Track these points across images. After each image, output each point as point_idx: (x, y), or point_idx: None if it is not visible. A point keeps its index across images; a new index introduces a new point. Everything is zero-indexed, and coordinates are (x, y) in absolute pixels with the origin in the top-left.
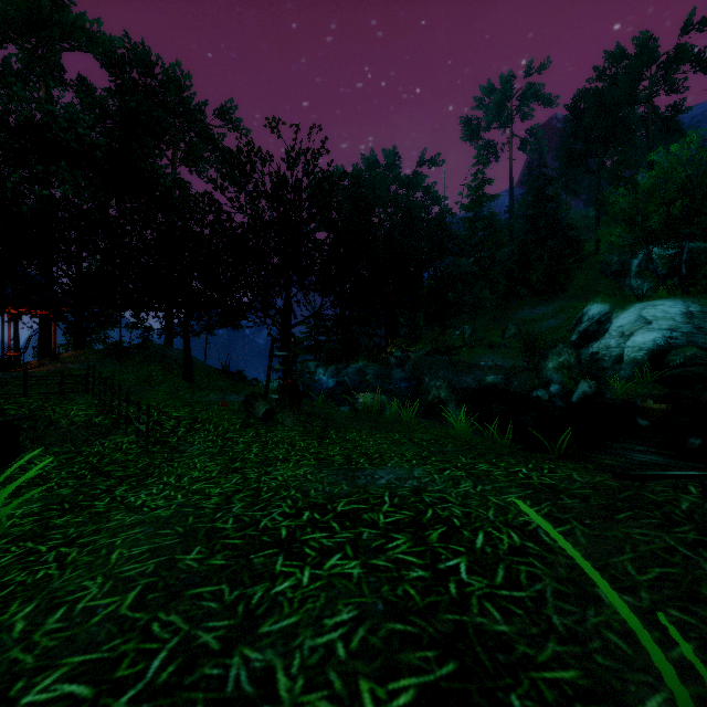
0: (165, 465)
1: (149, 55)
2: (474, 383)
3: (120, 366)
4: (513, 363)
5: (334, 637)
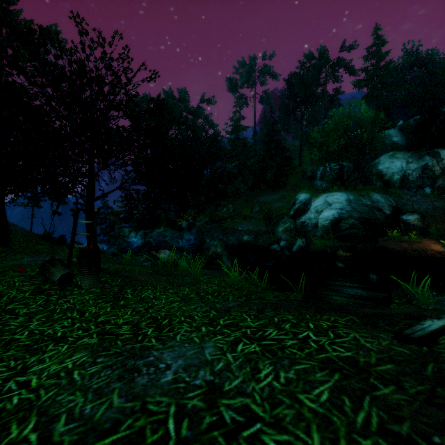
0: None
1: None
2: (236, 241)
3: None
4: (258, 228)
5: None
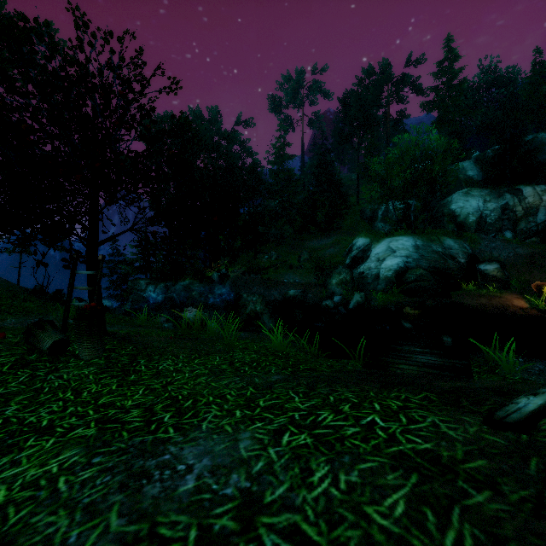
0: None
1: None
2: (280, 296)
3: None
4: (306, 280)
5: None
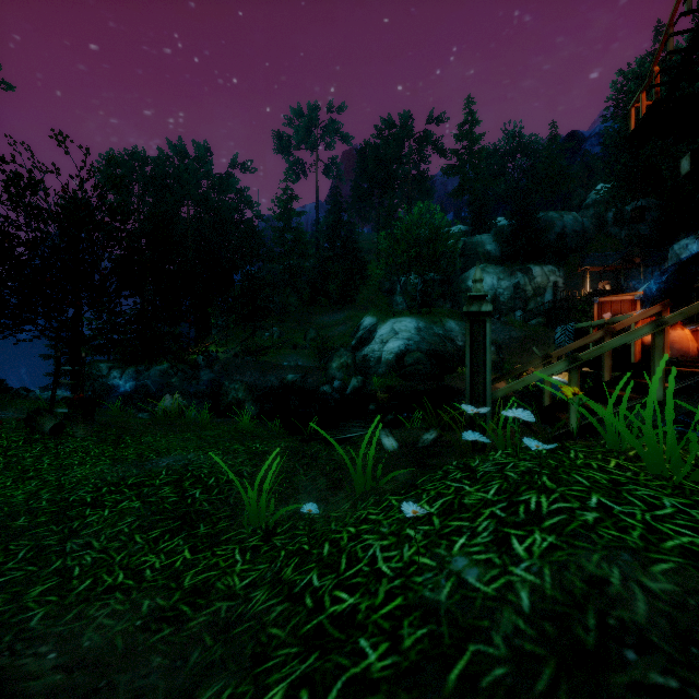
0: None
1: None
2: (277, 382)
3: None
4: (311, 363)
5: (123, 527)
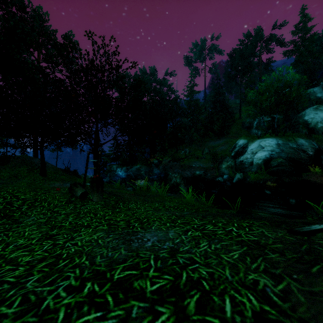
0: (2, 235)
1: (23, 0)
2: (191, 175)
3: (1, 168)
4: (207, 165)
5: None
